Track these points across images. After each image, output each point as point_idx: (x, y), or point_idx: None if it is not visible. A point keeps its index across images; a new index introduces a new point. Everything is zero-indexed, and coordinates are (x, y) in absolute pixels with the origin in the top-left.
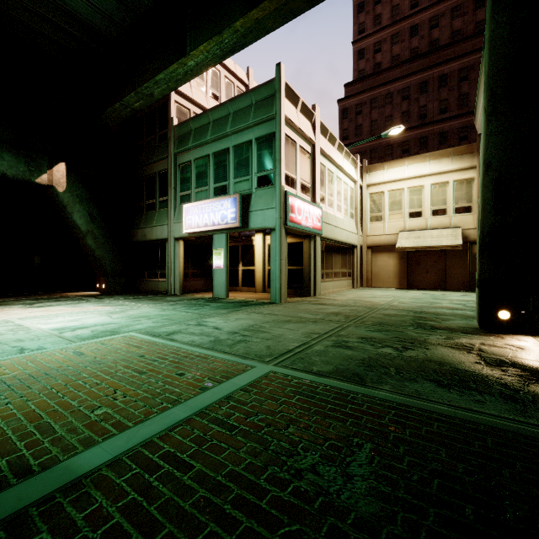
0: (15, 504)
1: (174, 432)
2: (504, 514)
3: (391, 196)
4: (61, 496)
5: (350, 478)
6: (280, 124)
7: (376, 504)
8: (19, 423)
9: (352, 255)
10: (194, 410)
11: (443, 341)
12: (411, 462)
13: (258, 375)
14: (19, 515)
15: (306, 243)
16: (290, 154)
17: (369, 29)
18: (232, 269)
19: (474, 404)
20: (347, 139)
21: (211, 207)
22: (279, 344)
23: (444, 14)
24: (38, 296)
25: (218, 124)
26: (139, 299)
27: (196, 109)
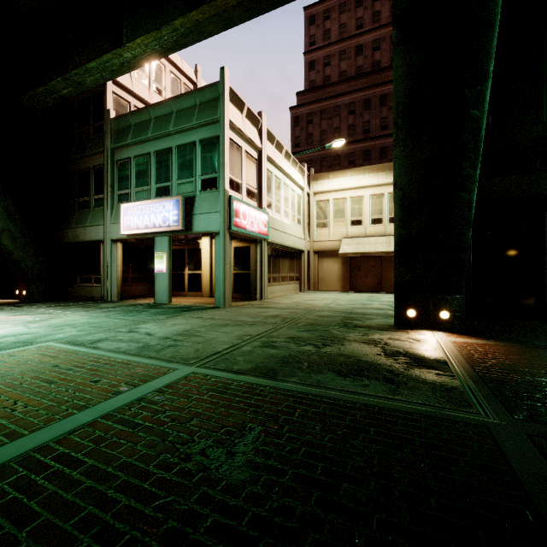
0: None
1: (74, 435)
2: (344, 466)
3: (335, 204)
4: None
5: (233, 455)
6: (224, 128)
7: (247, 472)
8: None
9: (300, 260)
10: (101, 413)
11: (359, 337)
12: (289, 437)
13: (178, 376)
14: None
15: (253, 248)
16: (236, 159)
17: (319, 43)
18: (178, 274)
19: (360, 388)
20: (299, 146)
21: (152, 208)
22: (209, 346)
23: (384, 39)
24: None
25: (160, 121)
26: (67, 306)
27: (137, 103)
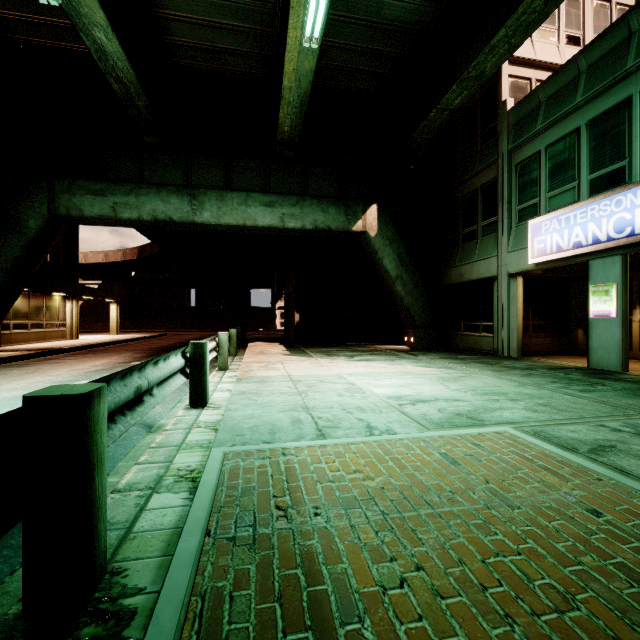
0: None
1: None
2: None
3: None
4: None
5: None
6: None
7: None
8: None
9: None
10: None
11: None
12: None
13: None
14: None
15: None
16: None
17: None
18: None
19: None
20: None
21: (590, 213)
22: None
23: None
24: (354, 348)
25: (601, 66)
26: (463, 360)
27: (540, 75)
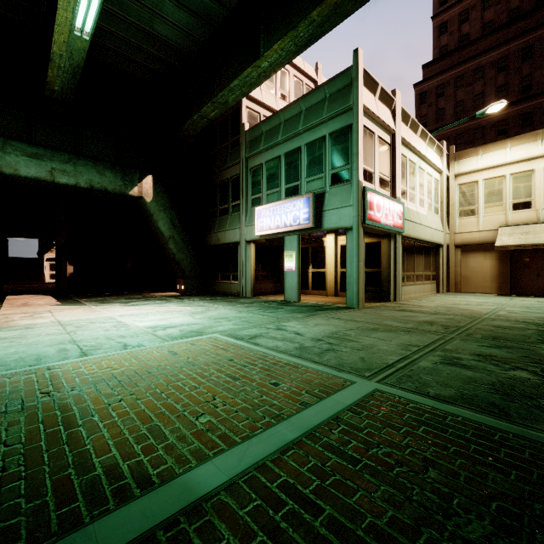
0: (142, 522)
1: (287, 456)
2: None
3: (487, 186)
4: (185, 521)
5: None
6: (358, 114)
7: None
8: (133, 423)
9: (437, 256)
10: (302, 430)
11: None
12: None
13: (362, 393)
14: (148, 538)
15: (385, 243)
16: (368, 146)
17: None
18: (302, 272)
19: None
20: (425, 126)
21: (283, 209)
22: (373, 356)
23: None
24: (131, 296)
25: (289, 123)
26: (215, 300)
27: (266, 112)
